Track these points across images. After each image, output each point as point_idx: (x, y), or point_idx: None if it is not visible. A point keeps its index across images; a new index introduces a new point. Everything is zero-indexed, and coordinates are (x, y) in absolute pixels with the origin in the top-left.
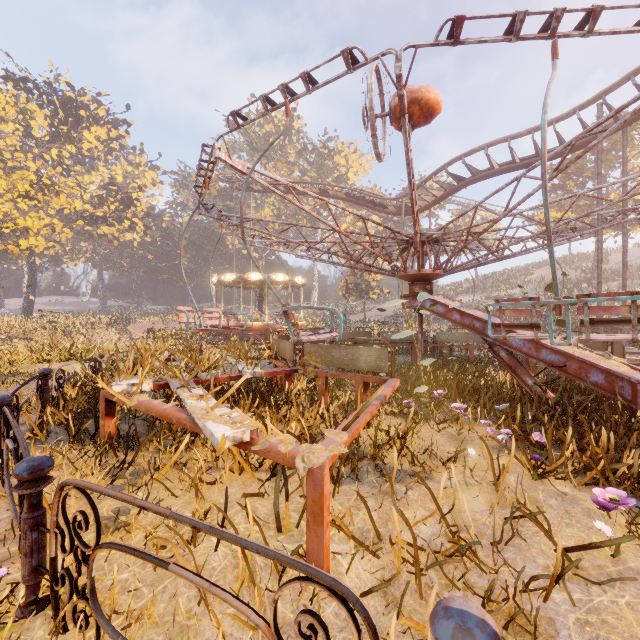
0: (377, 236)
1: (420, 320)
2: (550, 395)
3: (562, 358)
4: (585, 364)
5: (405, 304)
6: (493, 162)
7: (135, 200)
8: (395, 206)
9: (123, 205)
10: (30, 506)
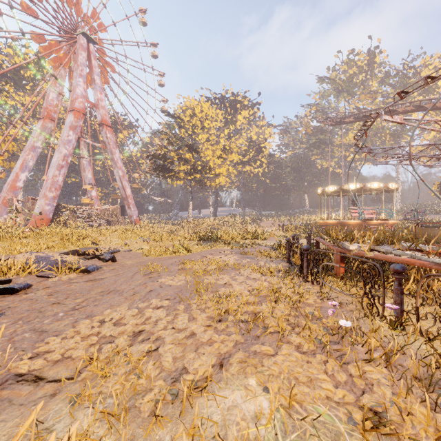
0: None
1: None
2: None
3: None
4: None
5: None
6: None
7: (263, 148)
8: None
9: (256, 152)
10: (399, 284)
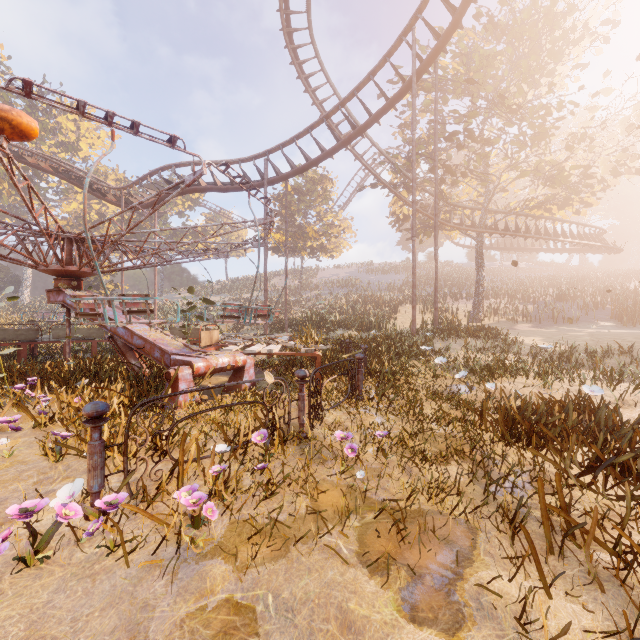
0: (7, 225)
1: (68, 315)
2: (143, 371)
3: (143, 342)
4: (153, 345)
5: (51, 299)
6: (200, 179)
7: None
8: (116, 196)
9: None
10: None
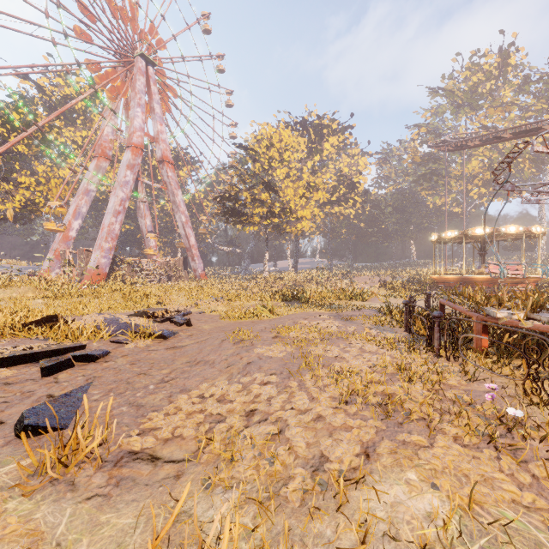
0: None
1: None
2: None
3: None
4: None
5: None
6: None
7: (356, 183)
8: None
9: (348, 189)
10: None
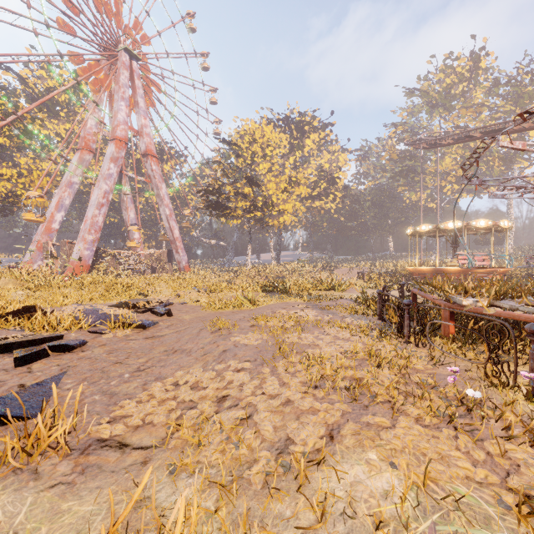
0: None
1: None
2: None
3: None
4: None
5: None
6: None
7: (336, 178)
8: None
9: (329, 184)
10: None
